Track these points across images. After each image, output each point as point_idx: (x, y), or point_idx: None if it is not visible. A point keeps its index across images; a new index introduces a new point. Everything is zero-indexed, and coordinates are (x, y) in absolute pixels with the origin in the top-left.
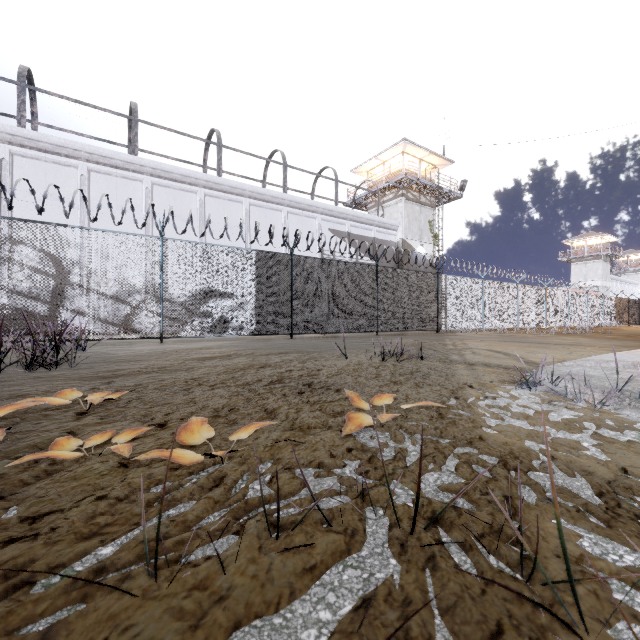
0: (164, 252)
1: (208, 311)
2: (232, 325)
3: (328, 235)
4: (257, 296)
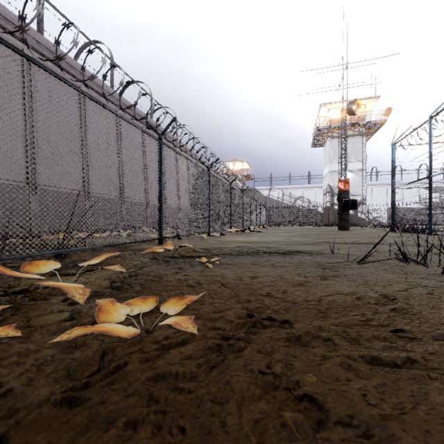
0: (368, 210)
1: (376, 220)
2: (381, 223)
3: (422, 190)
4: (387, 217)
